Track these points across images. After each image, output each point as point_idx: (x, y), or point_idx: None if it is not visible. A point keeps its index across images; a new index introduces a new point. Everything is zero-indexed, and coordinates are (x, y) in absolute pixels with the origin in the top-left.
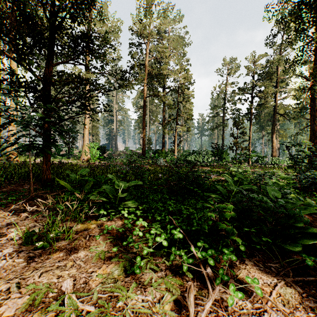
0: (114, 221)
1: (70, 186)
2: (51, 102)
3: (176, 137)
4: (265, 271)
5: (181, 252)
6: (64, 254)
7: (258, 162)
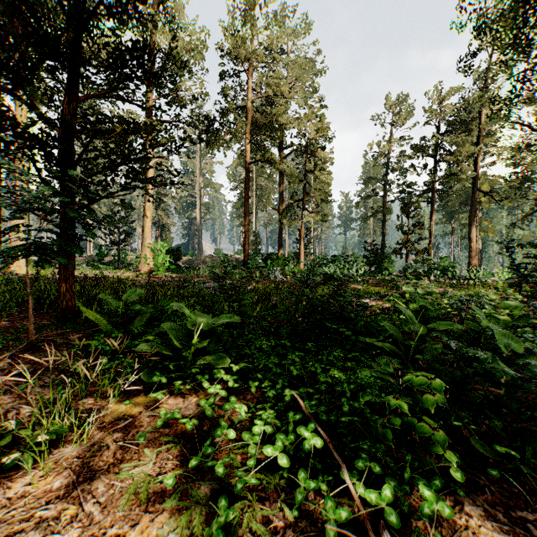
0: (182, 397)
1: (105, 322)
2: (73, 167)
3: (302, 232)
4: (514, 533)
5: (320, 483)
6: (63, 484)
7: (446, 275)
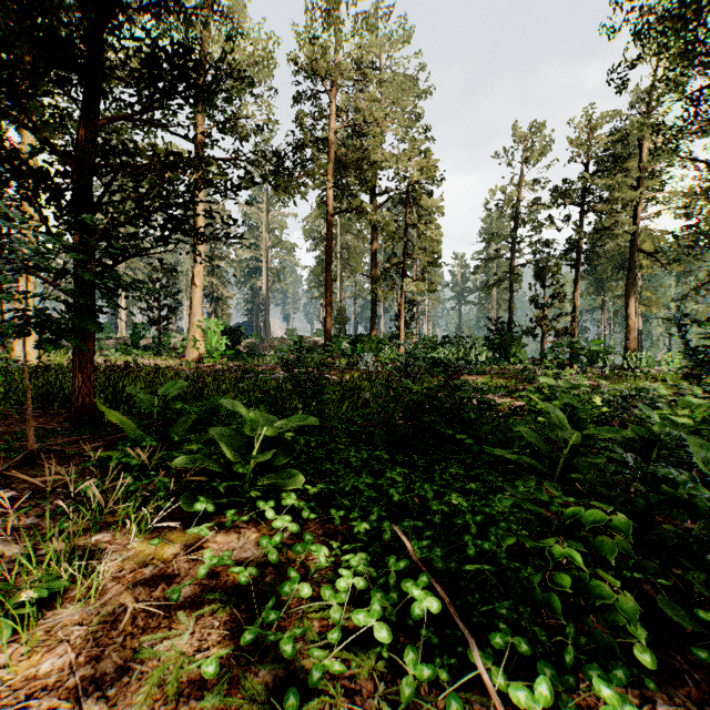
0: (237, 532)
1: (134, 426)
2: (91, 214)
3: (402, 306)
4: None
5: (437, 669)
6: (55, 666)
7: (595, 363)
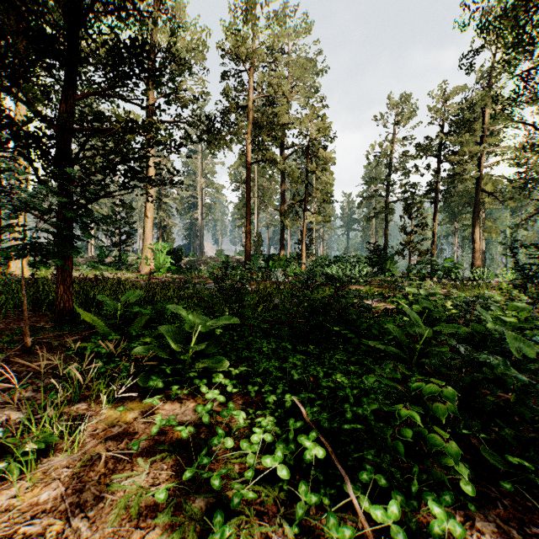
0: (179, 402)
1: (102, 324)
2: (70, 166)
3: (304, 233)
4: None
5: (322, 497)
6: (51, 496)
7: (449, 276)
